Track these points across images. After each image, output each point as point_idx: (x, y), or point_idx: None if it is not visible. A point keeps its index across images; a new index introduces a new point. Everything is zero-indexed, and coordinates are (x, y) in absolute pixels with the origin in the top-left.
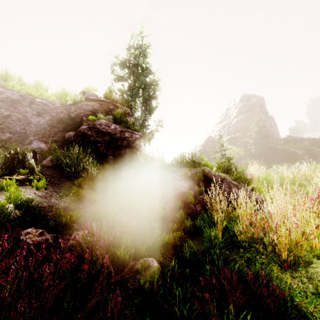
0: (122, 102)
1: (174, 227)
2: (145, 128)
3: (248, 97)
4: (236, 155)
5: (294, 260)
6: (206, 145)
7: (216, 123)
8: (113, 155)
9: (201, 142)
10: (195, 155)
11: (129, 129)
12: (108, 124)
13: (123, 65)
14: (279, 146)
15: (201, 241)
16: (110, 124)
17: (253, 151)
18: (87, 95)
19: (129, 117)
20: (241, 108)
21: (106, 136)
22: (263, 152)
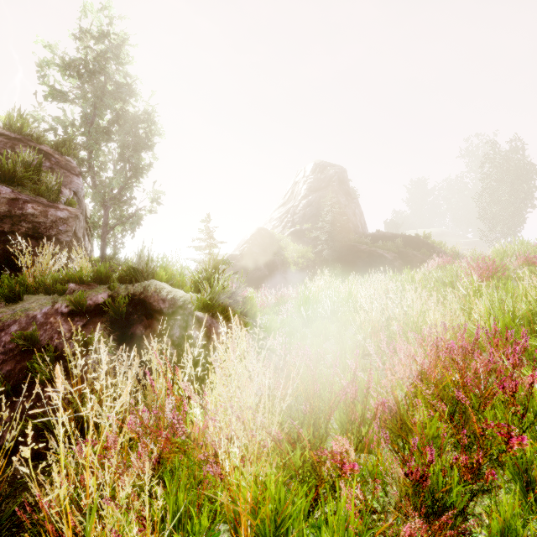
0: (55, 144)
1: None
2: (123, 204)
3: (324, 166)
4: (301, 260)
5: None
6: (253, 242)
7: (277, 206)
8: None
9: (246, 237)
10: (141, 255)
11: (44, 198)
12: None
13: (69, 70)
14: (362, 245)
15: None
16: None
17: (325, 253)
18: None
19: (71, 177)
20: (312, 183)
21: None
22: (341, 256)
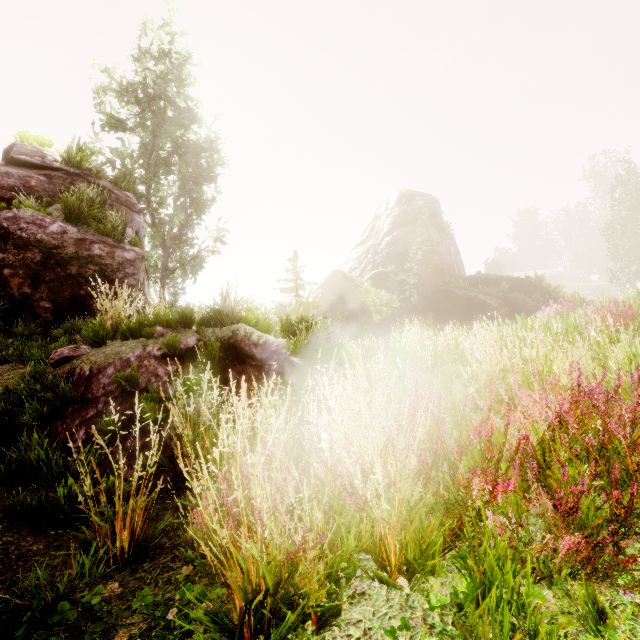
0: (115, 178)
1: (24, 505)
2: (184, 244)
3: (411, 196)
4: (384, 308)
5: (274, 617)
6: (328, 288)
7: (355, 245)
8: (52, 300)
9: (319, 281)
10: (226, 297)
11: (109, 238)
12: (42, 221)
13: (126, 95)
14: (459, 290)
15: (86, 549)
16: (49, 220)
17: (414, 299)
18: (16, 153)
19: (132, 214)
20: (398, 216)
21: (30, 251)
22: (434, 303)
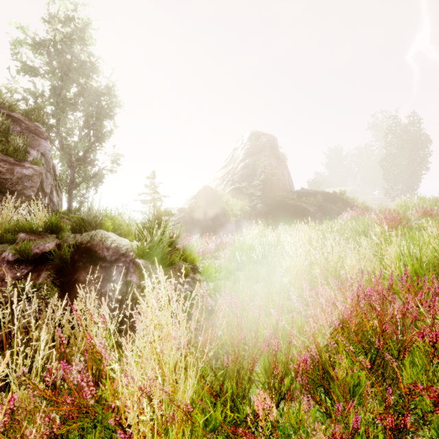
0: (26, 112)
1: None
2: (88, 164)
3: (258, 135)
4: (239, 212)
5: None
6: (199, 198)
7: (220, 168)
8: None
9: (193, 193)
10: (90, 207)
11: (11, 158)
12: None
13: (39, 49)
14: (289, 200)
15: None
16: None
17: (259, 206)
18: None
19: (39, 140)
20: (249, 149)
21: None
22: (272, 209)
